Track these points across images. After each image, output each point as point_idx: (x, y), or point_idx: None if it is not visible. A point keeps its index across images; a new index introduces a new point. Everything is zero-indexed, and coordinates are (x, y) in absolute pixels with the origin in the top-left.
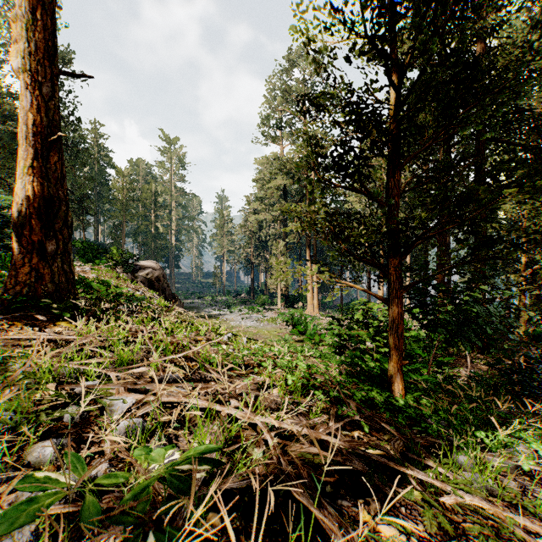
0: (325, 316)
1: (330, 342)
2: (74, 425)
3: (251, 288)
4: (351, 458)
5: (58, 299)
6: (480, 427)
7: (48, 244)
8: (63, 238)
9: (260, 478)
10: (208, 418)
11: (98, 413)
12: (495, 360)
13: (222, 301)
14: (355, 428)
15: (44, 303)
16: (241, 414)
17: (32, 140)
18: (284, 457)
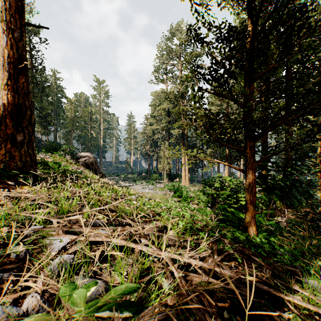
0: (193, 186)
1: (196, 202)
2: (18, 261)
3: (148, 170)
4: (240, 286)
5: (25, 172)
6: (314, 257)
7: (18, 135)
8: (28, 132)
9: (173, 310)
10: (125, 254)
11: (40, 250)
12: (305, 212)
13: (130, 178)
14: (231, 259)
15: (13, 173)
16: (150, 250)
17: (7, 67)
18: (189, 288)
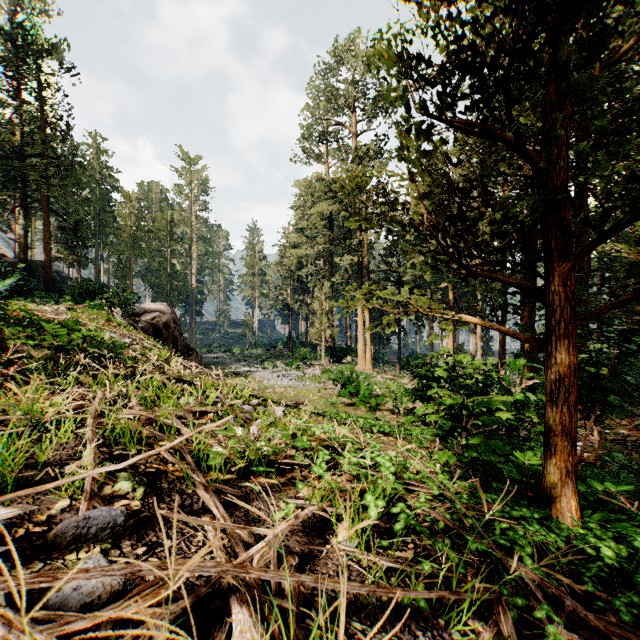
0: (380, 373)
1: (389, 406)
2: None
3: (289, 339)
4: None
5: None
6: None
7: None
8: None
9: None
10: None
11: None
12: None
13: (253, 356)
14: None
15: None
16: None
17: None
18: None
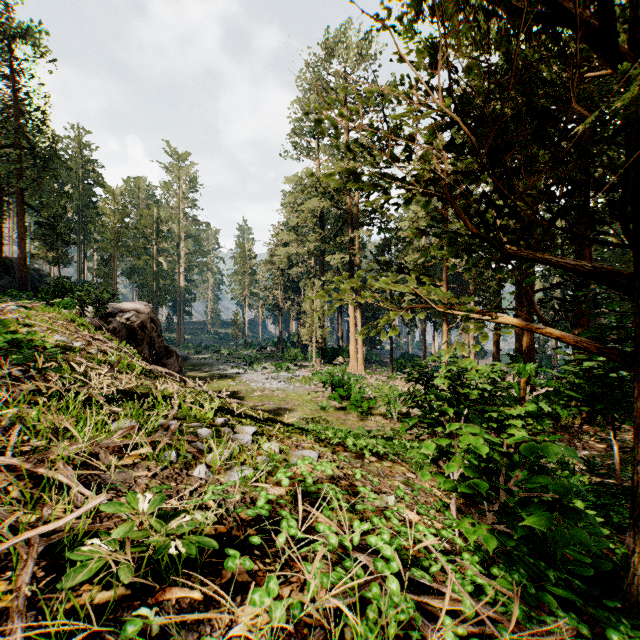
0: (372, 374)
1: (382, 410)
2: None
3: (280, 339)
4: None
5: None
6: None
7: None
8: None
9: None
10: None
11: None
12: None
13: (242, 357)
14: None
15: None
16: None
17: None
18: None
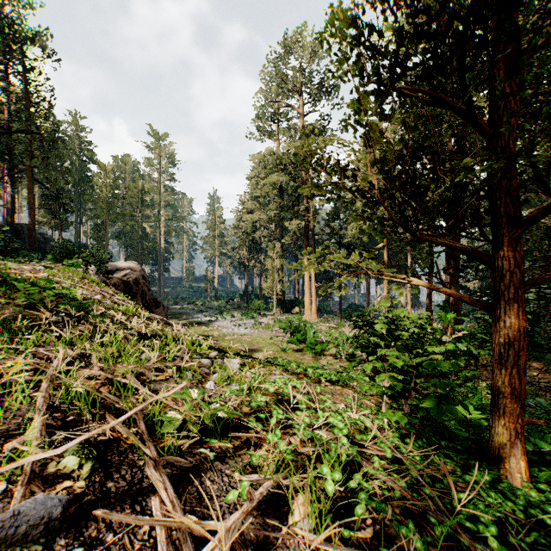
0: (324, 322)
1: (332, 351)
2: None
3: (245, 292)
4: None
5: None
6: None
7: None
8: None
9: None
10: None
11: None
12: None
13: (214, 307)
14: None
15: None
16: None
17: None
18: None
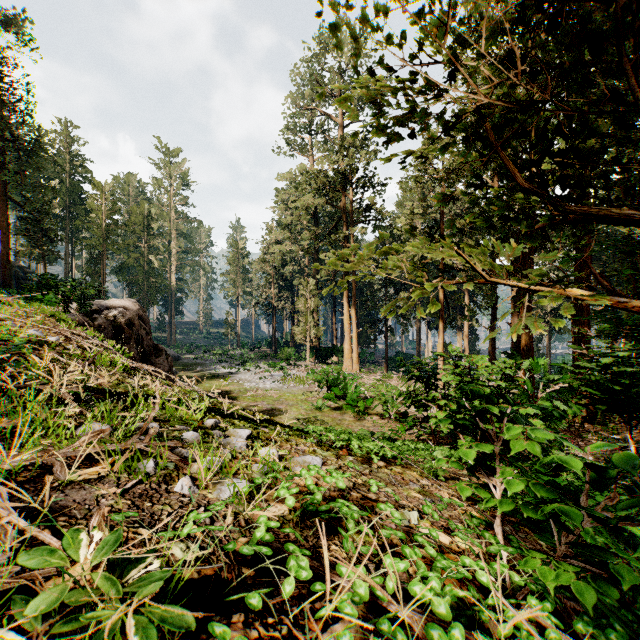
0: (367, 373)
1: (378, 409)
2: None
3: (273, 339)
4: None
5: None
6: None
7: None
8: None
9: None
10: None
11: None
12: None
13: (235, 356)
14: None
15: None
16: None
17: None
18: None
